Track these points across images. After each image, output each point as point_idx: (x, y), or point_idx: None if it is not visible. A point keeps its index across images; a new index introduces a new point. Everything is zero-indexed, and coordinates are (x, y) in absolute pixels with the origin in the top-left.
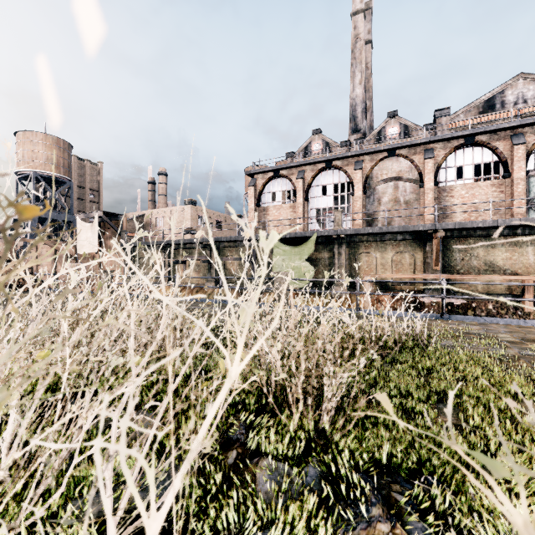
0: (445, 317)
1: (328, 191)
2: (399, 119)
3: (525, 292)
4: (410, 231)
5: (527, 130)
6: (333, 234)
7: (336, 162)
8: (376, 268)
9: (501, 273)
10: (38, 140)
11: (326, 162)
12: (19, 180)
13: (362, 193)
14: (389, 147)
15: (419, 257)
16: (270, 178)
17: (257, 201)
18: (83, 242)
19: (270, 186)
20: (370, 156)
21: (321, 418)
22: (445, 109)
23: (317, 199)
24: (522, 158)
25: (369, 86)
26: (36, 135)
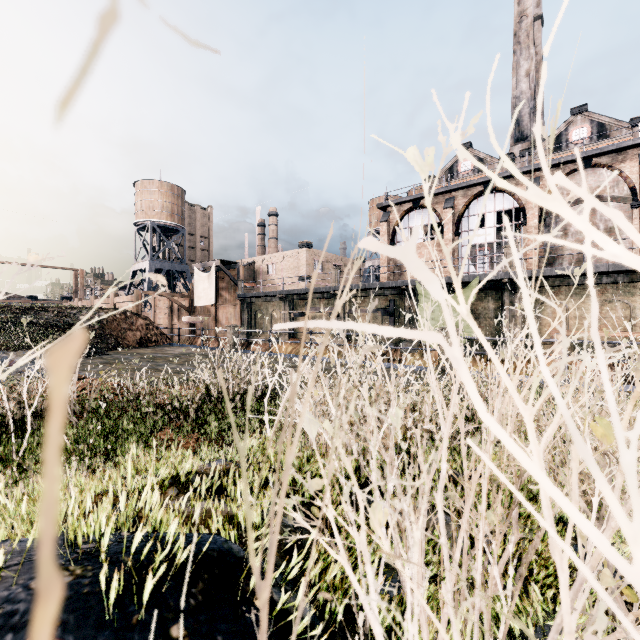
0: None
1: (488, 222)
2: (590, 116)
3: None
4: (627, 270)
5: None
6: (504, 278)
7: None
8: (568, 323)
9: None
10: (154, 189)
11: (485, 184)
12: (137, 231)
13: (538, 221)
14: (581, 156)
15: (639, 306)
16: (407, 210)
17: (390, 240)
18: (200, 293)
19: (407, 220)
20: (551, 171)
21: None
22: None
23: (471, 233)
24: None
25: (537, 77)
26: (153, 183)
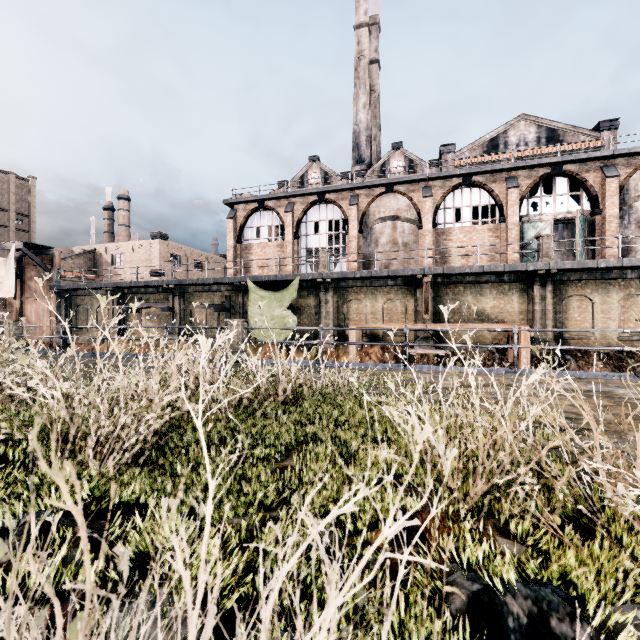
0: (407, 367)
1: (322, 229)
2: (404, 152)
3: (509, 342)
4: (400, 275)
5: (520, 174)
6: (318, 278)
7: (330, 195)
8: (366, 318)
9: (489, 322)
10: None
11: (318, 194)
12: None
13: (358, 232)
14: (386, 182)
15: (410, 304)
16: (253, 210)
17: (237, 237)
18: None
19: (254, 220)
20: (367, 191)
21: (102, 466)
22: (451, 145)
23: (308, 237)
24: (515, 202)
25: (376, 112)
26: None
